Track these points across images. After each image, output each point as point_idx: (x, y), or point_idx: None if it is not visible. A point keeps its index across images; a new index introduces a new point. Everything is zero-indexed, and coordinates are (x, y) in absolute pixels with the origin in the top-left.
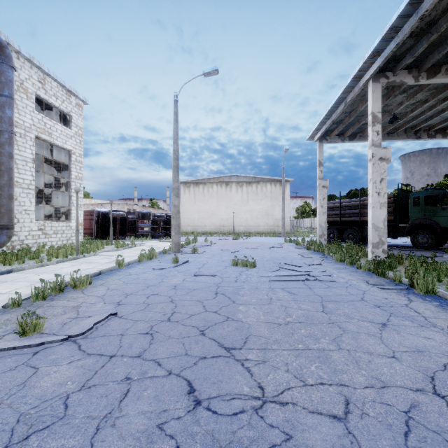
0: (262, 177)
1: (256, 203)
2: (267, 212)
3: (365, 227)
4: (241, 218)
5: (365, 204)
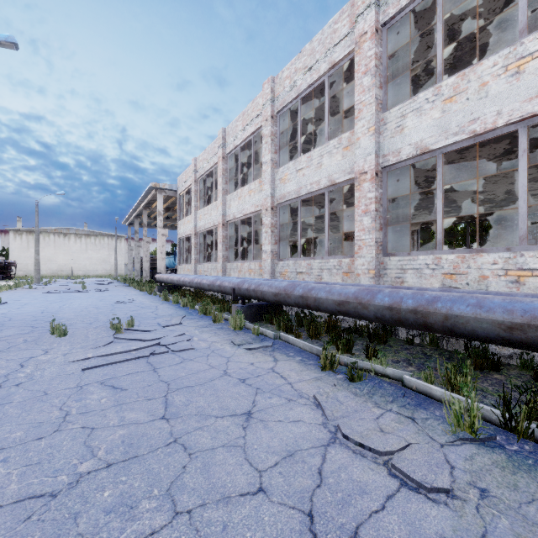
0: (100, 232)
1: (95, 252)
2: (105, 259)
3: (154, 270)
4: (80, 264)
5: (154, 259)
